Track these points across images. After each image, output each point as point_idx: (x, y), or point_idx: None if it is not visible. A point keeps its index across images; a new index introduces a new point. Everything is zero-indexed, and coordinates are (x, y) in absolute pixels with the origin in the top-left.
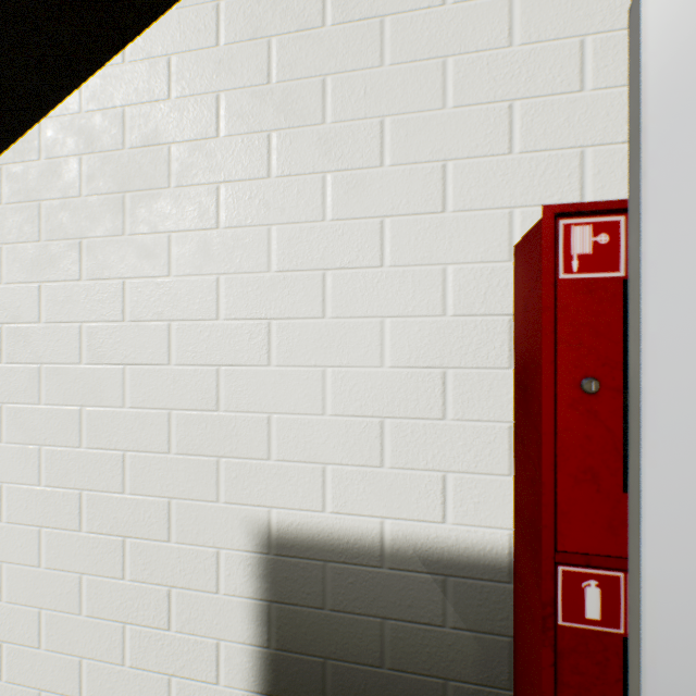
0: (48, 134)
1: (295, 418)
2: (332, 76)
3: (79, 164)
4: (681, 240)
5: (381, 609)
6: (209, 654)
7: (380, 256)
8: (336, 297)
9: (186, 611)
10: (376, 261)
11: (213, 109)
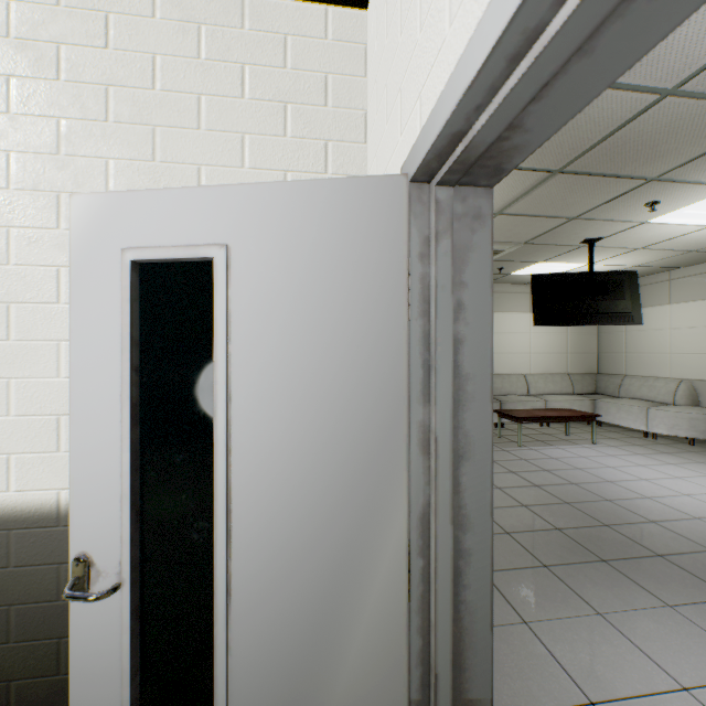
0: None
1: None
2: (16, 153)
3: None
4: (82, 321)
5: (58, 557)
6: None
7: (57, 295)
8: (20, 324)
9: None
10: (55, 299)
11: None
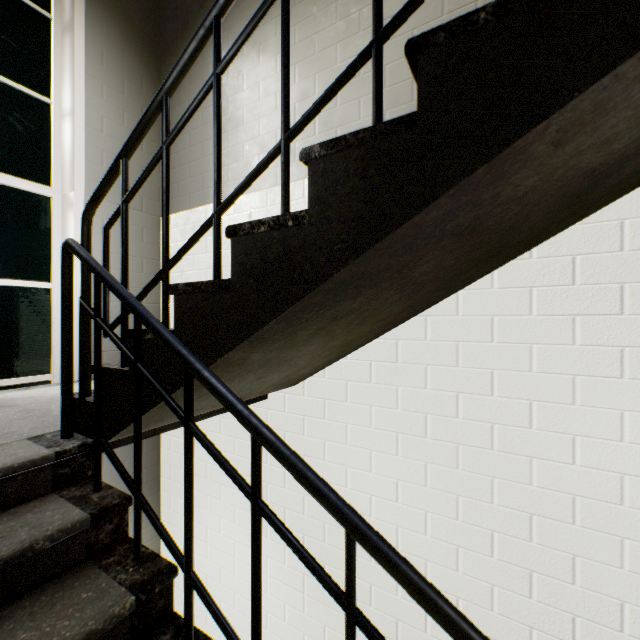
0: (463, 300)
1: None
2: None
3: (490, 321)
4: None
5: None
6: None
7: None
8: None
9: (589, 635)
10: None
11: (616, 294)
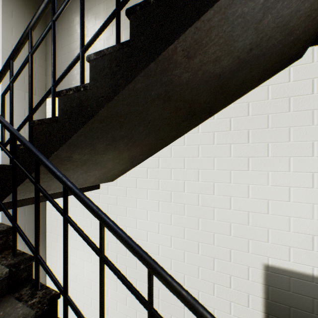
0: (187, 138)
1: (277, 231)
2: (292, 127)
3: (198, 148)
4: None
5: (312, 295)
6: (245, 297)
7: (311, 184)
8: (294, 195)
9: (236, 283)
10: (310, 186)
11: (246, 134)
